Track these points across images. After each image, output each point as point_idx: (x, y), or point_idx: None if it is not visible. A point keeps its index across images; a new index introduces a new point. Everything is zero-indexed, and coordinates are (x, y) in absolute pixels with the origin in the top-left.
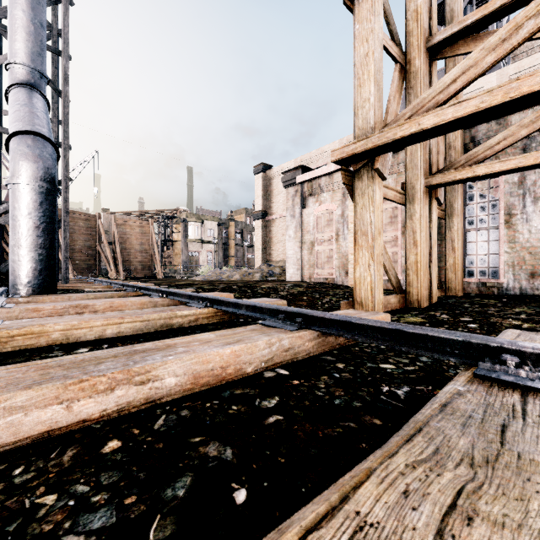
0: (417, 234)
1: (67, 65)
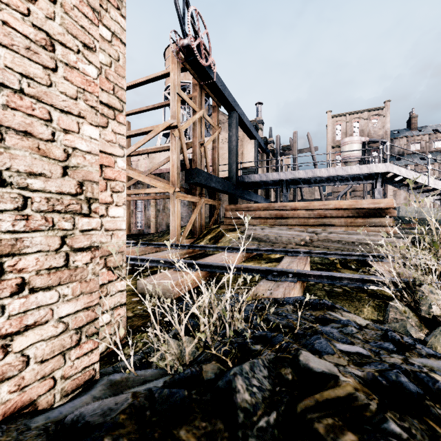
0: None
1: None
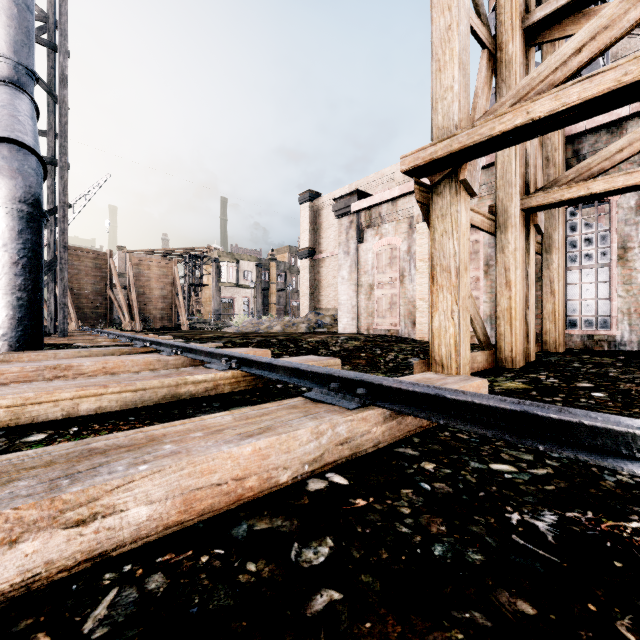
0: (510, 271)
1: (64, 63)
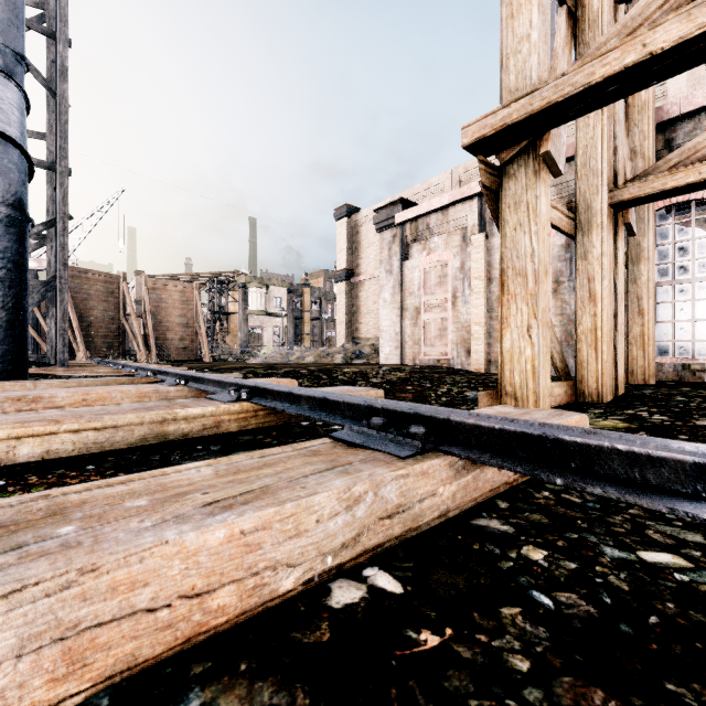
0: (595, 282)
1: (64, 53)
